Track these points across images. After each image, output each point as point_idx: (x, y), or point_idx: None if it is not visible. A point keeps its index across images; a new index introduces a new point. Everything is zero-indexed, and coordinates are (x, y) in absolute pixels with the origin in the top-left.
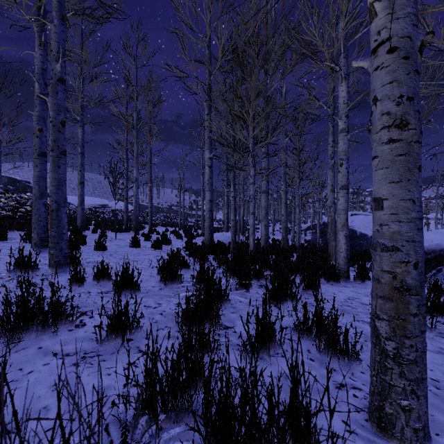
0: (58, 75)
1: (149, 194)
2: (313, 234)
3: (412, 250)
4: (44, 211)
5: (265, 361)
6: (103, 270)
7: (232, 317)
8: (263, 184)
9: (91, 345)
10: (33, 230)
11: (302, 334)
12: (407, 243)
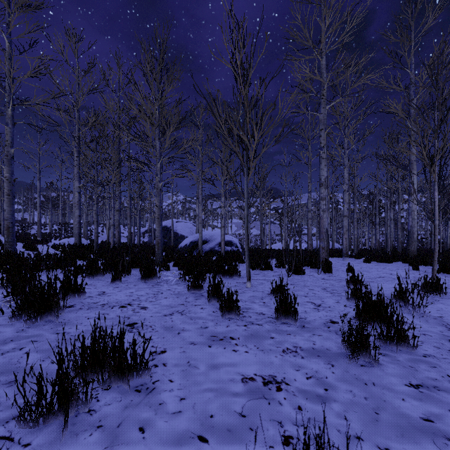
0: (12, 155)
1: None
2: (150, 236)
3: (160, 237)
4: None
5: None
6: (49, 256)
7: None
8: (117, 205)
9: None
10: None
11: None
12: (159, 236)
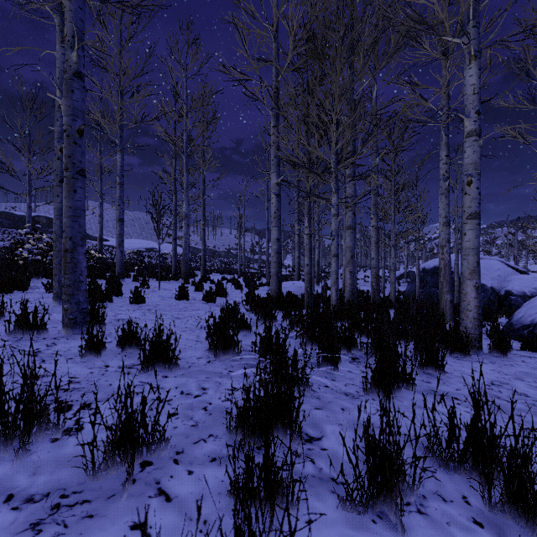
0: (74, 67)
1: (202, 234)
2: (409, 283)
3: None
4: None
5: (389, 525)
6: (129, 334)
7: (317, 417)
8: (347, 217)
9: (79, 475)
10: (54, 277)
11: (445, 461)
12: None
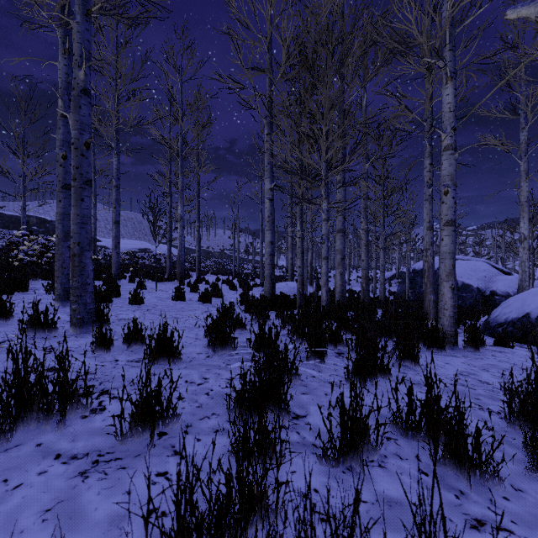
0: (81, 84)
1: (197, 235)
2: (399, 284)
3: None
4: (69, 256)
5: (355, 474)
6: (135, 331)
7: (304, 400)
8: (338, 221)
9: (109, 441)
10: (56, 279)
11: (405, 431)
12: None
